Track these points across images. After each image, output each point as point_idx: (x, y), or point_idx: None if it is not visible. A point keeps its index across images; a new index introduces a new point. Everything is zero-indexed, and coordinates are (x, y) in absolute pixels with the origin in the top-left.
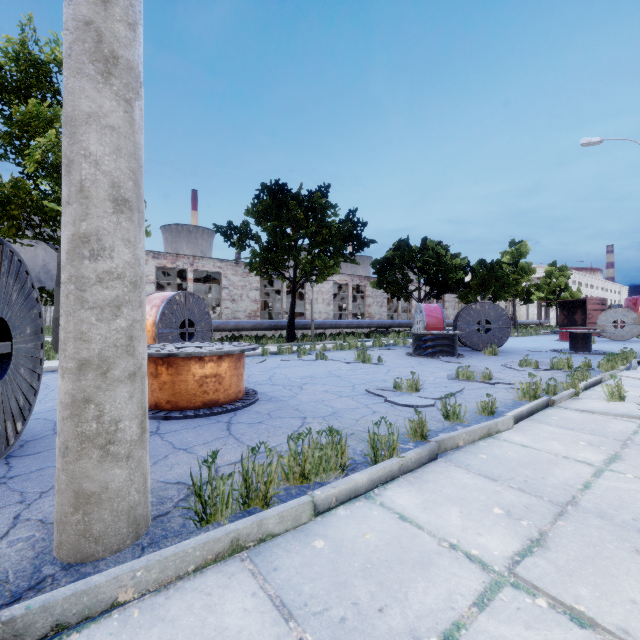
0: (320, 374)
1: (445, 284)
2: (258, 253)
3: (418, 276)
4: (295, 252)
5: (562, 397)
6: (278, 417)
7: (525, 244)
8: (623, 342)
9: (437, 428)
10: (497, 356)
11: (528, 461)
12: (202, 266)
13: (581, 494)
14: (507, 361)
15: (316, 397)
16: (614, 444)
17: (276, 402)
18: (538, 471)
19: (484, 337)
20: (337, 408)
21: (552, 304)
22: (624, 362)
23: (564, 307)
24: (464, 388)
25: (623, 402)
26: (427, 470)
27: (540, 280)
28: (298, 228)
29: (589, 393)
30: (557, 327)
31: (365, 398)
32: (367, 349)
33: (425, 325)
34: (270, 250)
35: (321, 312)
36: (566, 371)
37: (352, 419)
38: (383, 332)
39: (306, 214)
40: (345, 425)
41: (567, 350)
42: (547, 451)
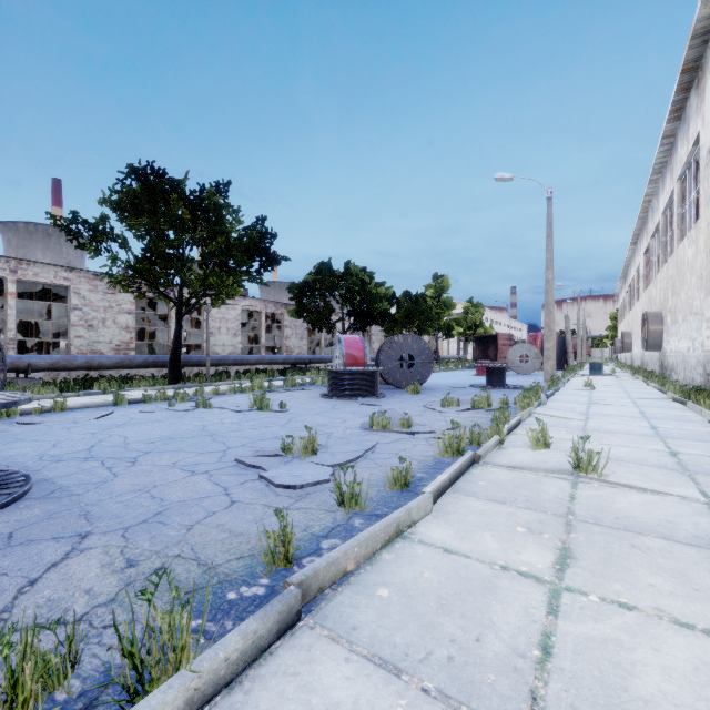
0: (185, 433)
1: (370, 315)
2: (122, 260)
3: (342, 305)
4: (180, 263)
5: (488, 449)
6: (23, 543)
7: (447, 278)
8: (528, 376)
9: (323, 528)
10: (420, 394)
11: (453, 591)
12: (34, 275)
13: (543, 680)
14: (429, 400)
15: (146, 480)
16: (557, 525)
17: (55, 500)
18: (469, 619)
19: (407, 373)
20: (169, 502)
21: (469, 339)
22: (537, 398)
23: (480, 342)
24: (377, 443)
25: (548, 449)
26: (266, 670)
27: (459, 316)
28: (183, 231)
29: (512, 438)
30: (475, 362)
31: (231, 474)
32: (274, 391)
33: (344, 360)
34: (147, 260)
35: (225, 345)
36: (486, 410)
37: (181, 527)
38: (302, 369)
39: (192, 212)
40: (158, 546)
41: (484, 385)
42: (479, 558)
